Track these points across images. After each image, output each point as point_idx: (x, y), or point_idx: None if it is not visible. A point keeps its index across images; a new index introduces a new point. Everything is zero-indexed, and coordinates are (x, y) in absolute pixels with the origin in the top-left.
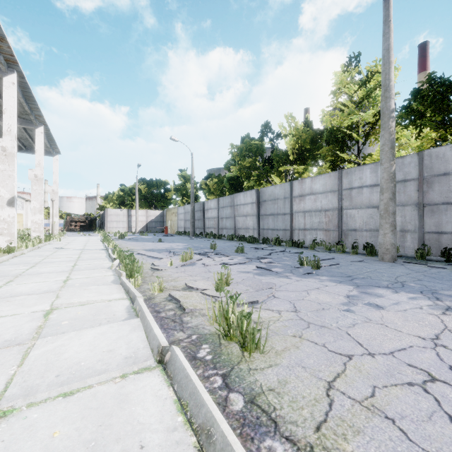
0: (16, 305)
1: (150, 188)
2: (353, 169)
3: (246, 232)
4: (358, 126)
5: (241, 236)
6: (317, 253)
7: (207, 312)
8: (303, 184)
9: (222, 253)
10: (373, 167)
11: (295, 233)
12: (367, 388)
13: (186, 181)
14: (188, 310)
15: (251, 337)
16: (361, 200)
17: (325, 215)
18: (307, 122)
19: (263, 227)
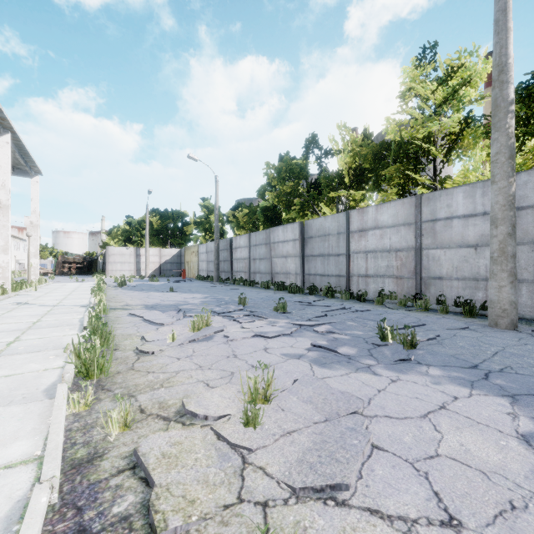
0: None
1: (165, 220)
2: (438, 194)
3: (286, 277)
4: (434, 138)
5: (280, 283)
6: (390, 312)
7: None
8: (364, 215)
9: (256, 314)
10: (469, 189)
11: (353, 280)
12: None
13: (209, 213)
14: (167, 533)
15: None
16: (450, 237)
17: (396, 257)
18: (366, 134)
19: (308, 271)
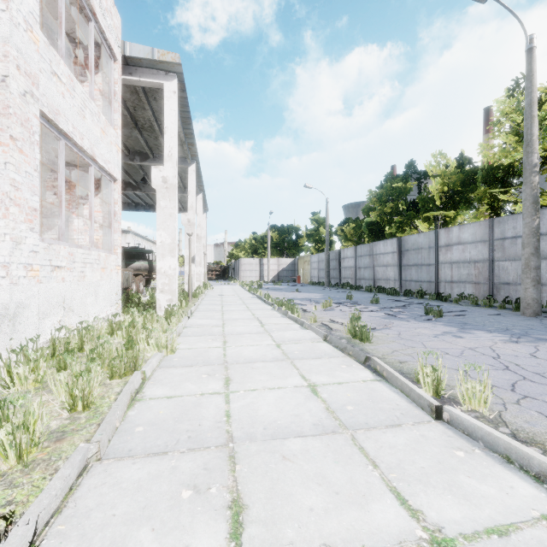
0: (243, 322)
1: (282, 235)
2: (506, 218)
3: (386, 283)
4: None
5: (381, 287)
6: (457, 307)
7: (345, 328)
8: (450, 233)
9: (357, 303)
10: None
11: (441, 285)
12: (411, 352)
13: (318, 226)
14: (334, 329)
15: (365, 335)
16: (515, 252)
17: (474, 267)
18: (461, 158)
19: (405, 278)
